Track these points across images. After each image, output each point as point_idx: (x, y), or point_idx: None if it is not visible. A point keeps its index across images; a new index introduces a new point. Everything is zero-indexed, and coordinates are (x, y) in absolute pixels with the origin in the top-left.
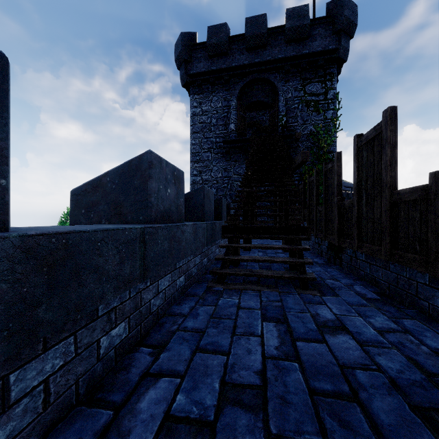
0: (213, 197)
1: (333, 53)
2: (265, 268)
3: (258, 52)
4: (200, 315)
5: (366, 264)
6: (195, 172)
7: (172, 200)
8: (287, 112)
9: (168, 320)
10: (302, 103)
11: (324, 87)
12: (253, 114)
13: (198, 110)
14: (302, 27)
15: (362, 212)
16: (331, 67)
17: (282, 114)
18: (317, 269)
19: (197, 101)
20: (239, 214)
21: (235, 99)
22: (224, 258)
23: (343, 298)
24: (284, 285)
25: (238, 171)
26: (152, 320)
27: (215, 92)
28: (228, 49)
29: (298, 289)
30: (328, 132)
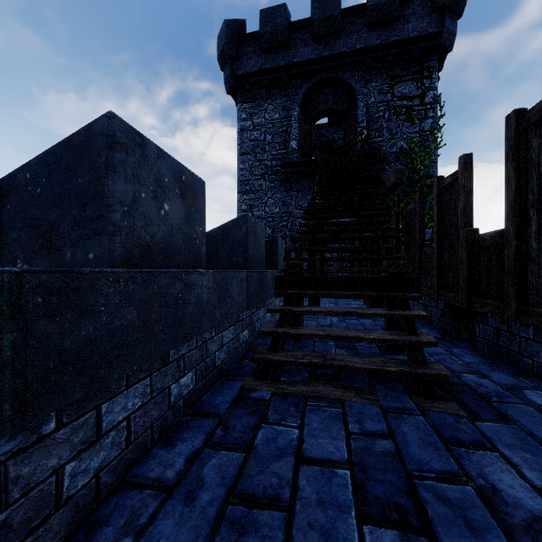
0: (264, 234)
1: (433, 40)
2: (344, 346)
3: (329, 42)
4: (206, 484)
5: (539, 346)
6: (243, 206)
7: (175, 226)
8: (368, 123)
9: (124, 503)
10: (389, 111)
11: (421, 87)
12: (321, 131)
13: (248, 123)
14: (389, 5)
15: (528, 250)
16: (430, 59)
17: (361, 125)
18: (433, 348)
19: (246, 112)
20: (301, 257)
21: (297, 107)
22: (276, 331)
23: (519, 424)
24: (386, 385)
25: (301, 205)
26: (70, 517)
27: (271, 99)
28: (287, 39)
29: (415, 398)
30: (425, 148)
